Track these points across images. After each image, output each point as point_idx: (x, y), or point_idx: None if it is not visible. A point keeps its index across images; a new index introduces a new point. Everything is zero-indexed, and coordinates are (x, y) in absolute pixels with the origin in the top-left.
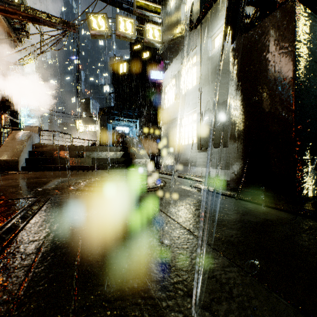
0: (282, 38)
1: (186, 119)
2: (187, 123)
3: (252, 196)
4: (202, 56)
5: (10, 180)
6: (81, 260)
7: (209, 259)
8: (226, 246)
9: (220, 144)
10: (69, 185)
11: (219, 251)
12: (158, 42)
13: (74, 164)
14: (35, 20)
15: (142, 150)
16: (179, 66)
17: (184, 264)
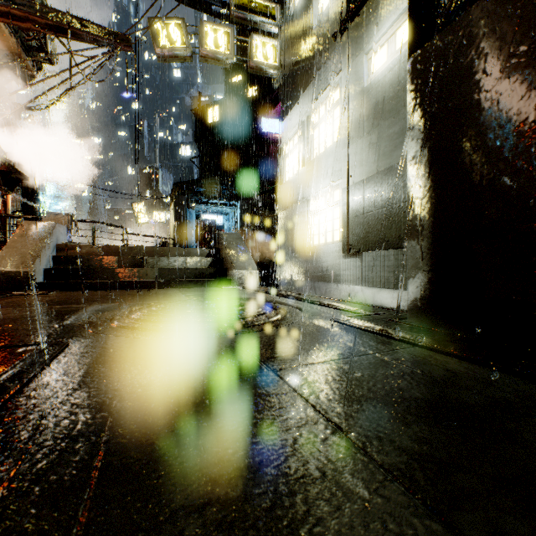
0: (515, 36)
1: (322, 200)
2: (324, 206)
3: (456, 345)
4: (350, 88)
5: (10, 308)
6: (91, 515)
7: (392, 517)
8: (425, 475)
9: (384, 244)
10: (111, 319)
11: (413, 491)
12: (273, 67)
13: (127, 278)
14: (61, 30)
15: (246, 255)
16: (310, 107)
17: (334, 532)
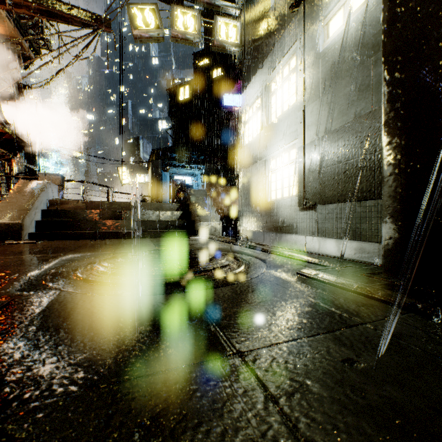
0: None
1: (279, 159)
2: (281, 164)
3: None
4: (306, 54)
5: None
6: None
7: None
8: None
9: (340, 197)
10: (75, 270)
11: None
12: (235, 44)
13: (107, 229)
14: (51, 14)
15: (211, 209)
16: (267, 76)
17: None
